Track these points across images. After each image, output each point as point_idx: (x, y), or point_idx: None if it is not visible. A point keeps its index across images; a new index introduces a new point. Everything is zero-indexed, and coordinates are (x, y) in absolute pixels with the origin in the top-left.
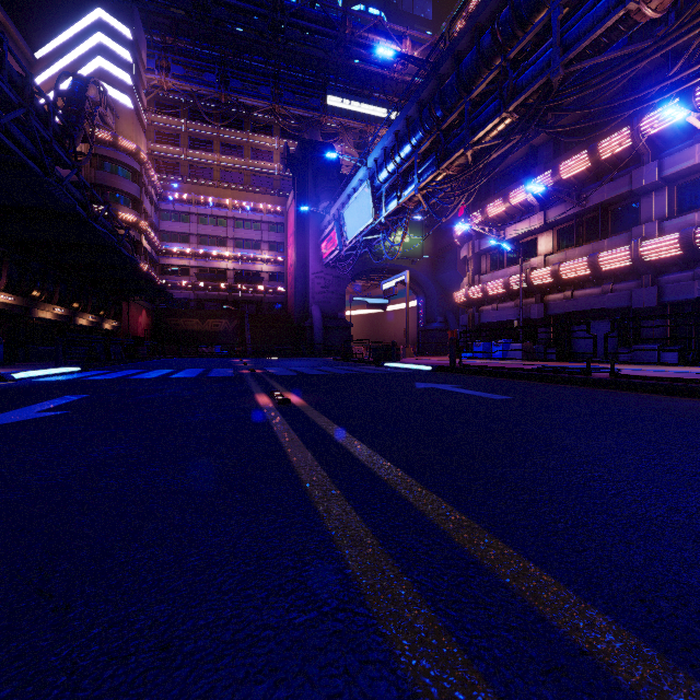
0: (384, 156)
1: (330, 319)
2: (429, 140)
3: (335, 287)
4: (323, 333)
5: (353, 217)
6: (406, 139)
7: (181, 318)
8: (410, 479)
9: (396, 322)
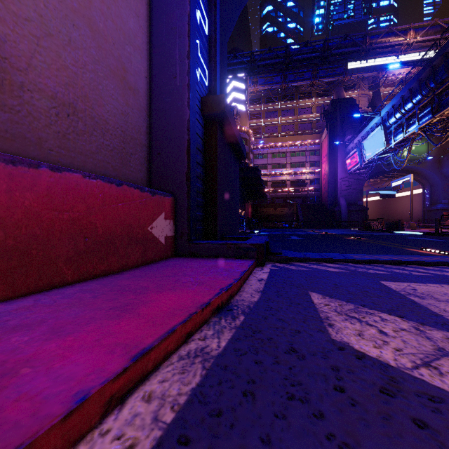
0: (393, 110)
1: (352, 206)
2: (426, 100)
3: (355, 185)
4: (347, 214)
5: (370, 145)
6: (409, 100)
7: (264, 208)
8: (398, 244)
9: (403, 204)
